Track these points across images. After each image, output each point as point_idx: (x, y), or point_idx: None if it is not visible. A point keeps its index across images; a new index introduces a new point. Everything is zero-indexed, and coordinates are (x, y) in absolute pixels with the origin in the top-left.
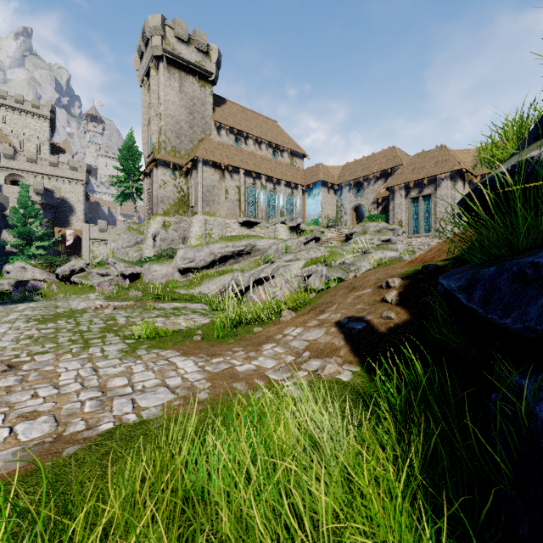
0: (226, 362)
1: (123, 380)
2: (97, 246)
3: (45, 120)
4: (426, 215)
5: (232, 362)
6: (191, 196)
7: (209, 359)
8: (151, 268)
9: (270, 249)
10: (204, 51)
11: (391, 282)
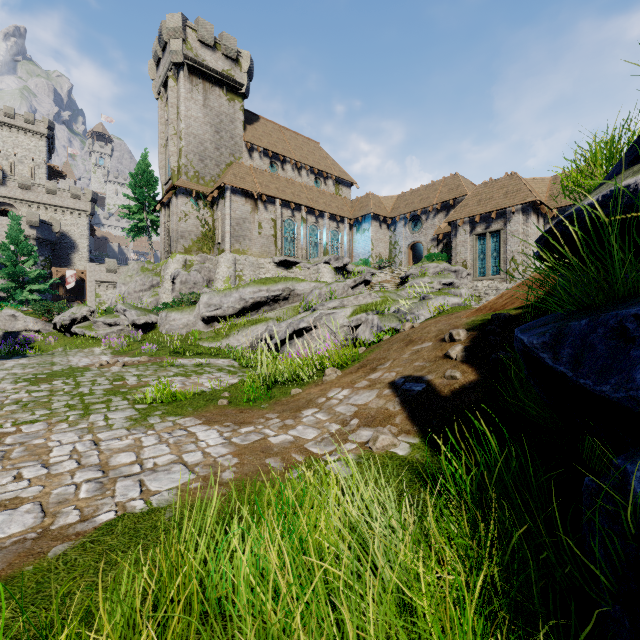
0: (258, 432)
1: (130, 456)
2: (104, 290)
3: (41, 139)
4: (494, 254)
5: (265, 432)
6: (217, 230)
7: (236, 428)
8: (169, 316)
9: (311, 294)
10: (234, 58)
11: (455, 334)
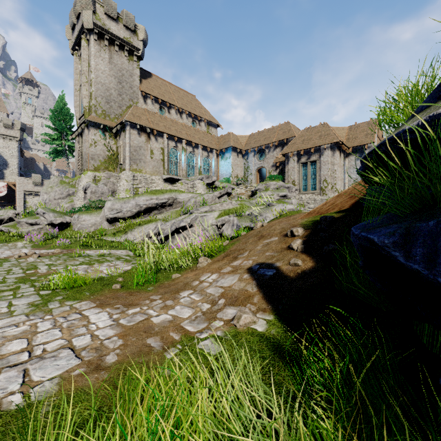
0: (143, 313)
1: (21, 343)
2: (31, 197)
3: None
4: (313, 176)
5: (149, 313)
6: (120, 155)
7: (125, 310)
8: (80, 218)
9: (189, 202)
10: (132, 29)
11: (295, 231)
